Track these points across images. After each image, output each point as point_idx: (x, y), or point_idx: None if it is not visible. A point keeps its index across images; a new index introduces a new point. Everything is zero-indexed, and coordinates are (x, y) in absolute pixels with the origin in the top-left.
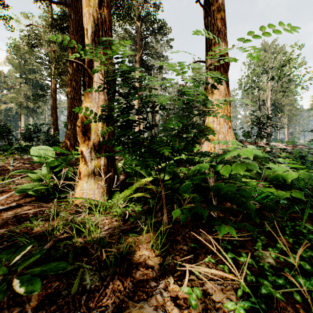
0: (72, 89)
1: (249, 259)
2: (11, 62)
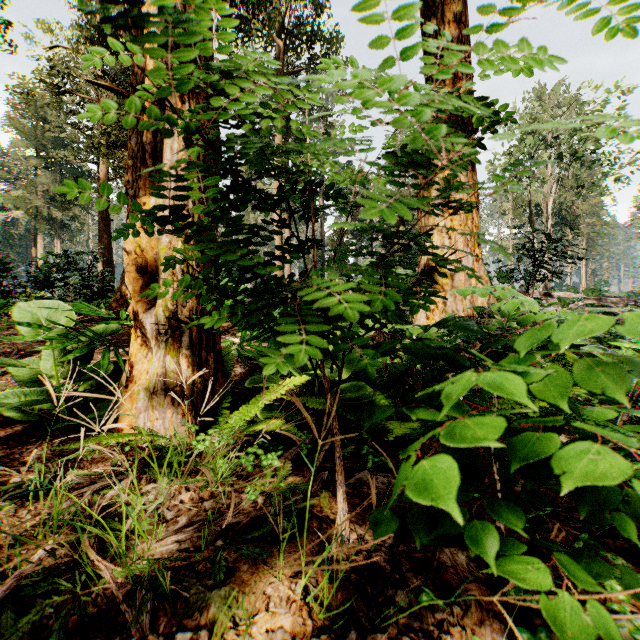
0: (137, 176)
1: None
2: (16, 125)
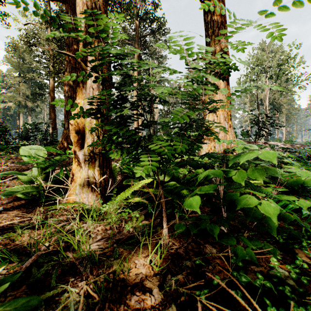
0: (69, 87)
1: (267, 283)
2: (10, 61)
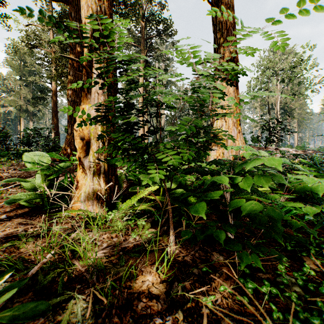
0: (73, 91)
1: (274, 290)
2: (10, 64)
